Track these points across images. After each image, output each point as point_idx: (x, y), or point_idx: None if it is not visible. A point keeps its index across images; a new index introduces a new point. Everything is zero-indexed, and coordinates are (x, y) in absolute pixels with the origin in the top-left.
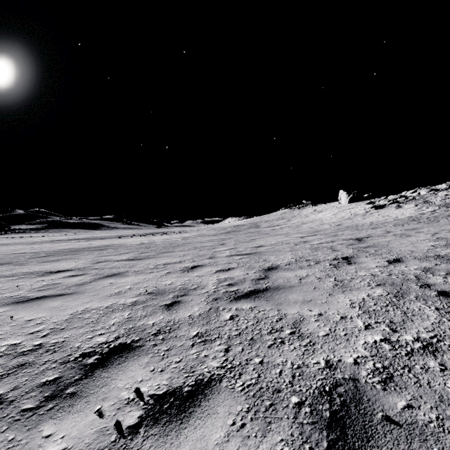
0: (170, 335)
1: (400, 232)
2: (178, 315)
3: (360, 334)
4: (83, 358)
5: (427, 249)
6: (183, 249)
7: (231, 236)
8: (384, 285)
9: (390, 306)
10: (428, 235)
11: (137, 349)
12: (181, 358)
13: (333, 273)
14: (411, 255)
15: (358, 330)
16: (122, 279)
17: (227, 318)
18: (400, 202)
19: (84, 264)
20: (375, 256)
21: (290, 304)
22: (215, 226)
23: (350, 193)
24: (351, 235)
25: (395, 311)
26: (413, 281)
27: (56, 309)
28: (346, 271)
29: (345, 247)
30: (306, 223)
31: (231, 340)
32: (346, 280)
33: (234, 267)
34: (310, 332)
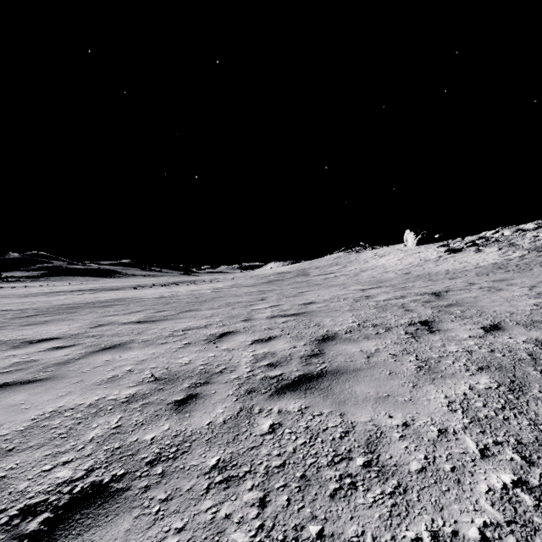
0: (175, 464)
1: (487, 284)
2: (193, 422)
3: (476, 468)
4: (22, 518)
5: (529, 309)
6: (211, 307)
7: (274, 287)
8: (490, 370)
9: (509, 410)
10: (525, 289)
11: (116, 498)
12: (186, 522)
13: (412, 347)
14: (512, 319)
15: (471, 460)
16: (123, 354)
17: (265, 429)
18: (480, 245)
19: (78, 328)
20: (463, 320)
21: (358, 402)
22: (254, 274)
23: (418, 234)
24: (426, 288)
25: (519, 419)
26: (528, 363)
27: (14, 409)
28: (430, 344)
29: (421, 306)
30: (365, 270)
31: (270, 479)
32: (433, 360)
33: (277, 335)
34: (395, 464)
